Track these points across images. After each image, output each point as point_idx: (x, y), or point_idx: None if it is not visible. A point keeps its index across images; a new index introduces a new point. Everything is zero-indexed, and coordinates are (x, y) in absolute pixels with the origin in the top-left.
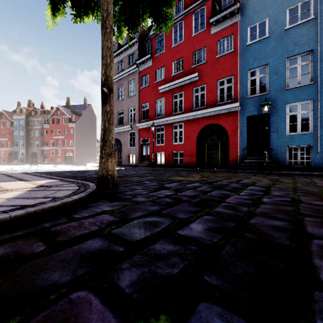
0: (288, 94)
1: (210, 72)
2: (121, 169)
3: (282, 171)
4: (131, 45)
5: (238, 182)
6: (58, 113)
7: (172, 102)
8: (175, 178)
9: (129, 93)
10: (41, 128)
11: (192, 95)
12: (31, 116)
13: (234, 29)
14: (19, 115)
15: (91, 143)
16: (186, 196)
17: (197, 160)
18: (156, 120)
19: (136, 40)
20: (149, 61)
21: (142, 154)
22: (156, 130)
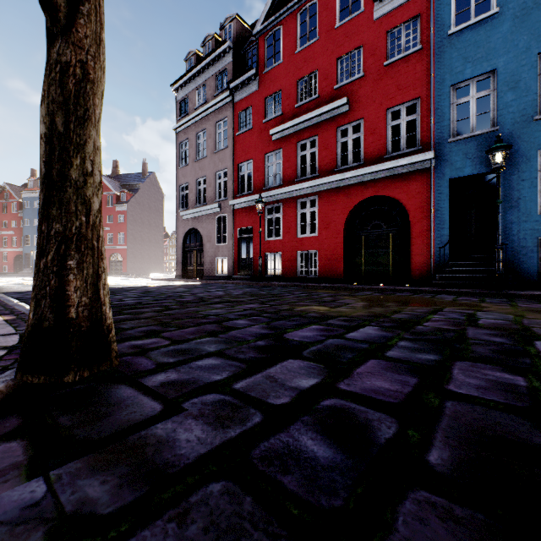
0: None
1: (371, 94)
2: (198, 286)
3: (531, 290)
4: (221, 55)
5: (476, 323)
6: None
7: (296, 157)
8: (309, 310)
9: (217, 144)
10: None
11: (335, 141)
12: None
13: (423, 5)
14: (33, 191)
15: (154, 238)
16: (378, 401)
17: (344, 267)
18: (266, 192)
19: (228, 45)
20: (252, 83)
21: (240, 257)
22: (265, 212)
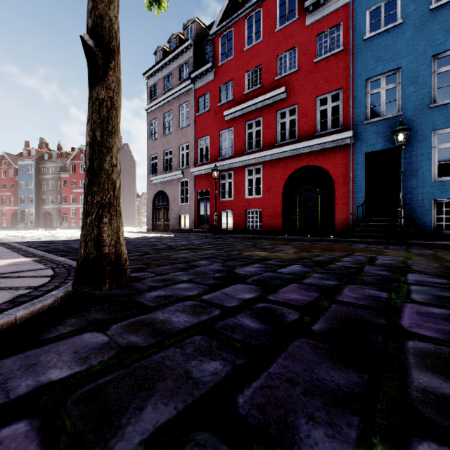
0: (436, 115)
1: (304, 85)
2: (166, 237)
3: (427, 240)
4: (184, 51)
5: (373, 263)
6: (82, 156)
7: (244, 133)
8: (253, 254)
9: (181, 122)
10: (58, 178)
11: (276, 121)
12: (44, 160)
13: (344, 15)
14: (27, 159)
15: (128, 198)
16: (291, 304)
17: (283, 222)
18: (220, 162)
19: (189, 43)
20: (209, 74)
21: (199, 214)
22: (220, 178)
